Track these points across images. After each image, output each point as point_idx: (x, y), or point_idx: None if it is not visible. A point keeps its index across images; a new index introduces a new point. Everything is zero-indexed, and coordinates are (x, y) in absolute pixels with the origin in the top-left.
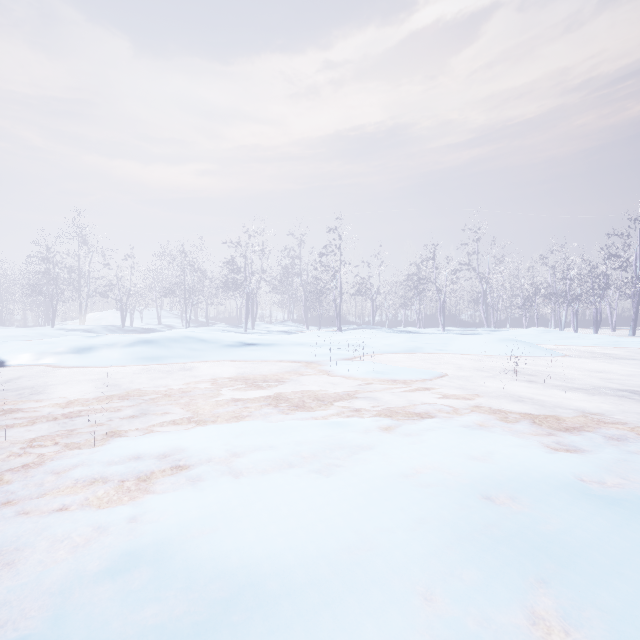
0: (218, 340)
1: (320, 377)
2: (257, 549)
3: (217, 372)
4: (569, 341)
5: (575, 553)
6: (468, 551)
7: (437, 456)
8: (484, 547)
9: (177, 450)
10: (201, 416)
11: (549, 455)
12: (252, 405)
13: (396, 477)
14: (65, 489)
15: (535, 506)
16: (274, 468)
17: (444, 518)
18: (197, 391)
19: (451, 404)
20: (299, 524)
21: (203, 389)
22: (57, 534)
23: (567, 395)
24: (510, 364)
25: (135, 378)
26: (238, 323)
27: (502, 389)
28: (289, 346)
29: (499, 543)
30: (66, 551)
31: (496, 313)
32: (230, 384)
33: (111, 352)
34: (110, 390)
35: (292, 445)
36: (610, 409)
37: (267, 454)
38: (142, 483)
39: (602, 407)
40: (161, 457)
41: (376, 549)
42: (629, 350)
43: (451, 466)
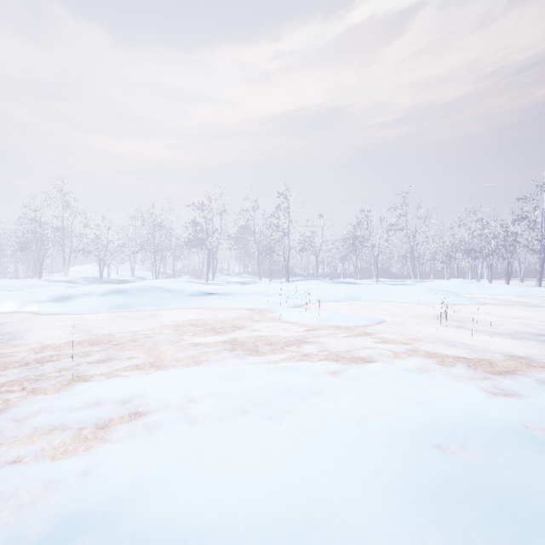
0: (182, 290)
1: (272, 323)
2: (209, 510)
3: (180, 319)
4: (486, 291)
5: (539, 514)
6: (427, 511)
7: (384, 401)
8: (443, 506)
9: (137, 396)
10: (163, 361)
11: (490, 400)
12: (210, 350)
13: (347, 424)
14: (23, 438)
15: (486, 456)
16: (229, 415)
17: (398, 471)
18: (161, 336)
19: (391, 348)
20: (253, 479)
21: (166, 334)
22: (4, 491)
23: (493, 340)
24: (437, 311)
25: (106, 324)
26: (201, 275)
27: (434, 334)
28: (244, 295)
29: (458, 501)
30: (10, 512)
31: (422, 266)
32: (191, 330)
33: (87, 301)
34: (82, 335)
35: (246, 390)
36: (535, 353)
37: (222, 400)
38: (99, 431)
39: (527, 351)
40: (121, 403)
41: (332, 509)
42: (539, 298)
43: (398, 412)
